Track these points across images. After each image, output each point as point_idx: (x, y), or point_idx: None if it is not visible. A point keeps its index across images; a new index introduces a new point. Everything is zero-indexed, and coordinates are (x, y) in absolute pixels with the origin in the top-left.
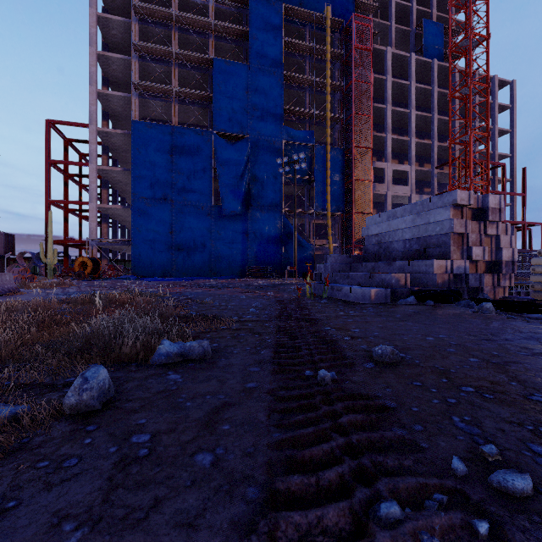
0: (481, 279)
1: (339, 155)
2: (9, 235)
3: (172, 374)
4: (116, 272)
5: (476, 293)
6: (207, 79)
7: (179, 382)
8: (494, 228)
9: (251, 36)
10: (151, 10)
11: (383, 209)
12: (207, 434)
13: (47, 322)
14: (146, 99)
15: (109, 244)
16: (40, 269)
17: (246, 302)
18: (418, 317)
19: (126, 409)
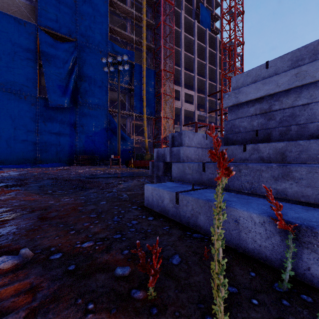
0: None
1: (152, 74)
2: None
3: None
4: None
5: None
6: None
7: None
8: None
9: None
10: None
11: (177, 119)
12: None
13: None
14: None
15: None
16: None
17: None
18: None
19: None
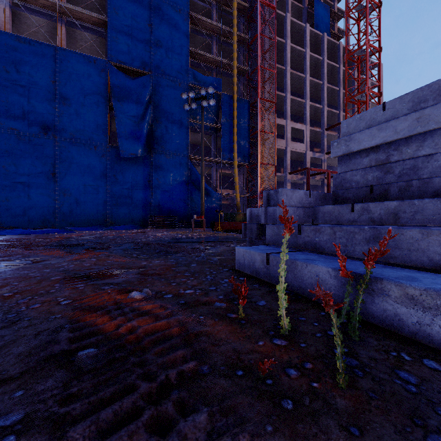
0: None
1: (245, 106)
2: None
3: None
4: None
5: None
6: (103, 6)
7: None
8: None
9: None
10: None
11: (281, 164)
12: None
13: None
14: (21, 12)
15: None
16: None
17: None
18: None
19: None
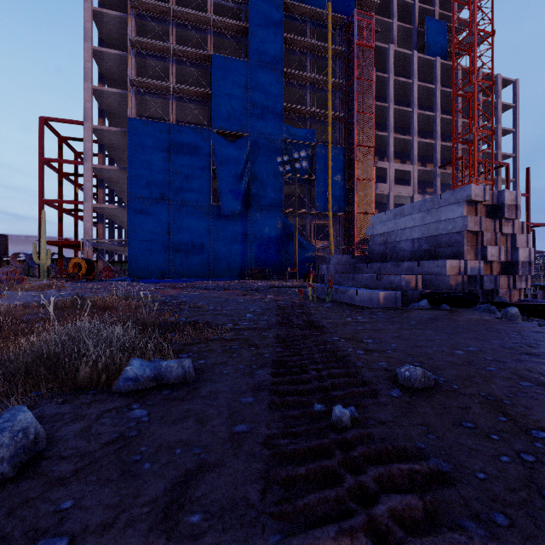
0: (496, 280)
1: (340, 154)
2: (2, 235)
3: (137, 409)
4: (112, 273)
5: (490, 296)
6: (205, 76)
7: (142, 422)
8: (510, 226)
9: (250, 32)
10: (148, 5)
11: (385, 210)
12: (162, 537)
13: (6, 332)
14: (142, 96)
15: (105, 245)
16: (34, 271)
17: (244, 306)
18: (436, 324)
19: (51, 477)
